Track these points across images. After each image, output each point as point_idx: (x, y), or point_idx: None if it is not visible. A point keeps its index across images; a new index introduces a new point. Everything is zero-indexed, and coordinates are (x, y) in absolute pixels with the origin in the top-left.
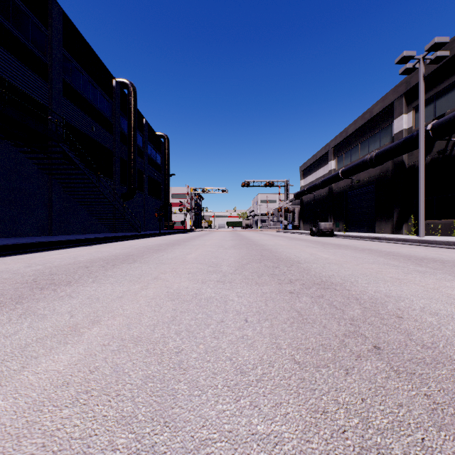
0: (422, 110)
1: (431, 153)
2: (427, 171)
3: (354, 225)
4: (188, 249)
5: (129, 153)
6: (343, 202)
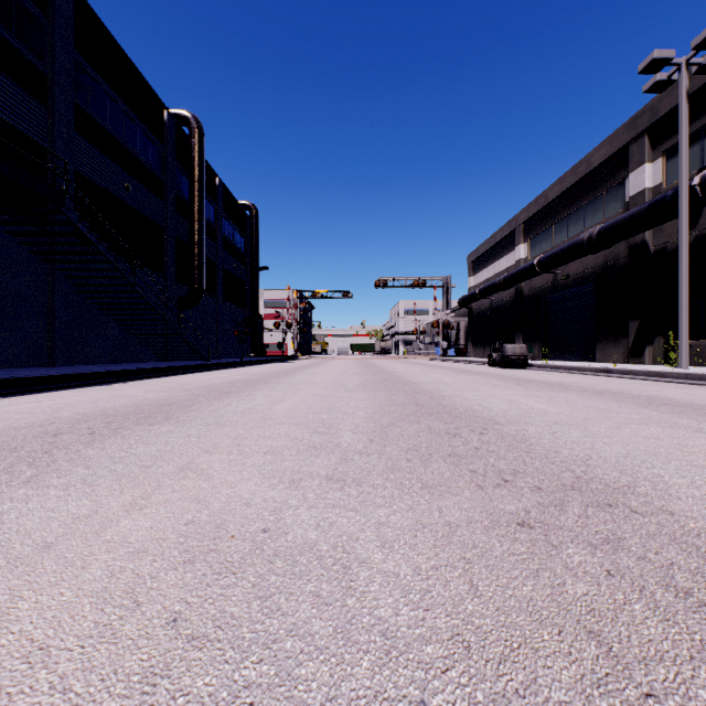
0: (685, 152)
1: (697, 228)
2: (689, 258)
3: (558, 349)
4: (281, 392)
5: (191, 232)
6: (539, 312)
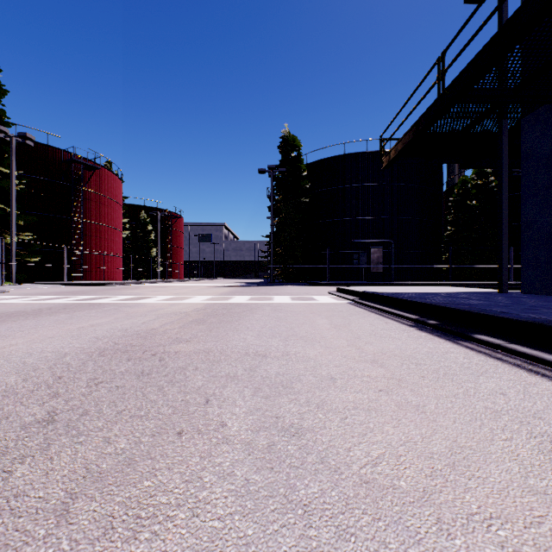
0: None
1: None
2: None
3: None
4: None
5: None
6: None
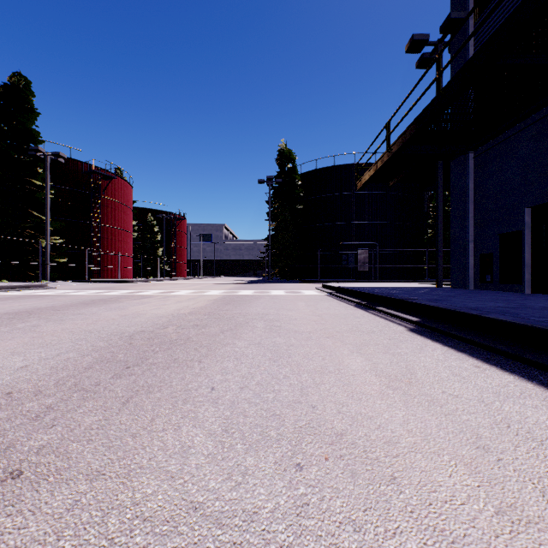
0: None
1: None
2: None
3: None
4: None
5: None
6: None
